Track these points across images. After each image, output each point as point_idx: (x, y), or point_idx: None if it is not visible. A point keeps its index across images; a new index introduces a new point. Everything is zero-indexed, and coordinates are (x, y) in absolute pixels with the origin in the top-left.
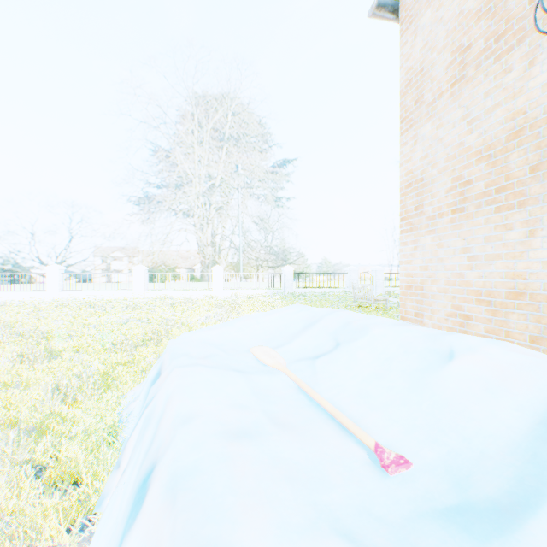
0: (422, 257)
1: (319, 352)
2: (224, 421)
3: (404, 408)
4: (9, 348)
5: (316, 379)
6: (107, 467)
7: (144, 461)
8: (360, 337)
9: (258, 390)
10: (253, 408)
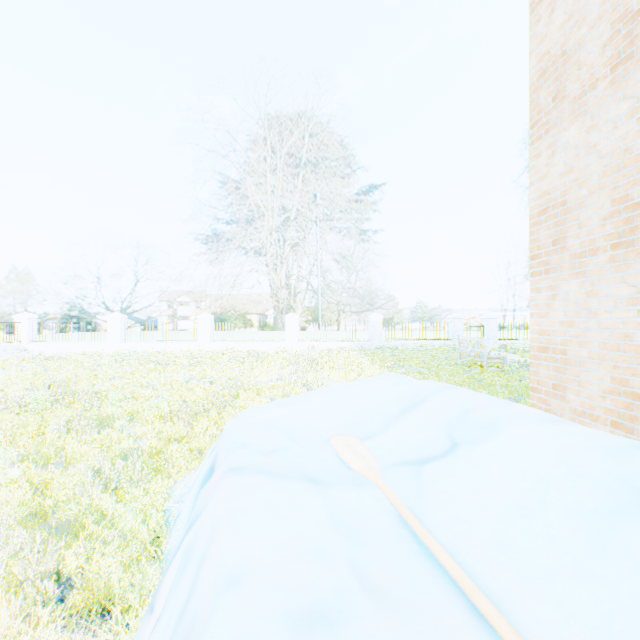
0: (564, 309)
1: (426, 454)
2: (289, 588)
3: (584, 587)
4: (60, 412)
5: (425, 503)
6: (144, 594)
7: (174, 632)
8: (488, 437)
9: (340, 517)
10: (333, 557)
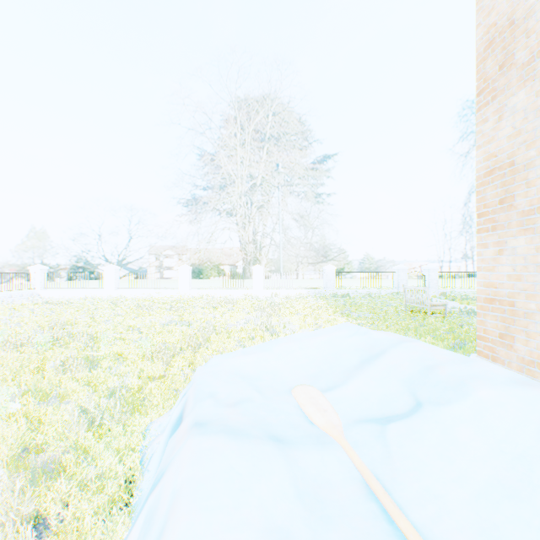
0: (512, 264)
1: (388, 411)
2: None
3: None
4: (59, 351)
5: (393, 471)
6: None
7: None
8: (455, 399)
9: (305, 486)
10: None
